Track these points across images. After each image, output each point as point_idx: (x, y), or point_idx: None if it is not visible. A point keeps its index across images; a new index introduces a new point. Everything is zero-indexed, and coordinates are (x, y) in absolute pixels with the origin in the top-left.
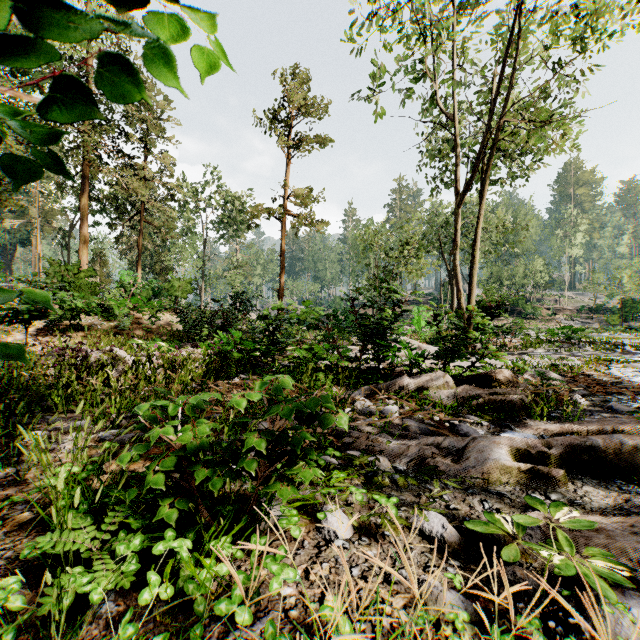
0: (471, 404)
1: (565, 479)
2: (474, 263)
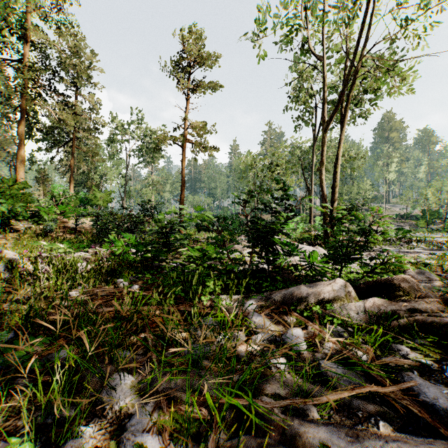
0: (390, 325)
1: None
2: (335, 178)
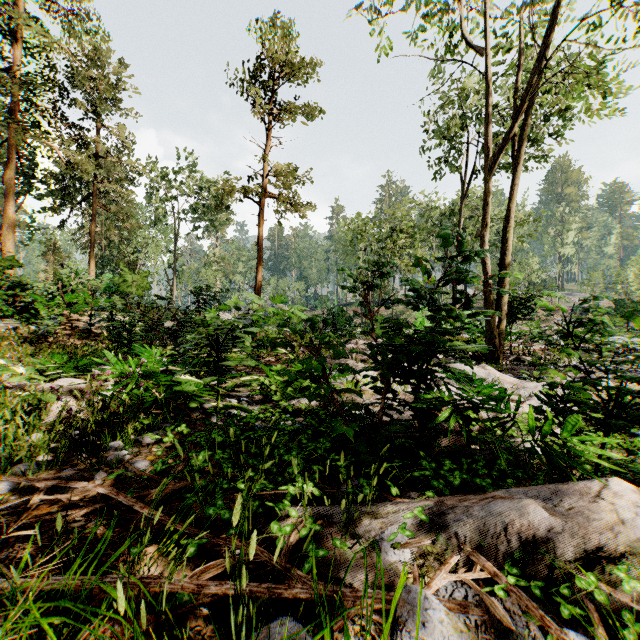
0: None
1: None
2: (506, 248)
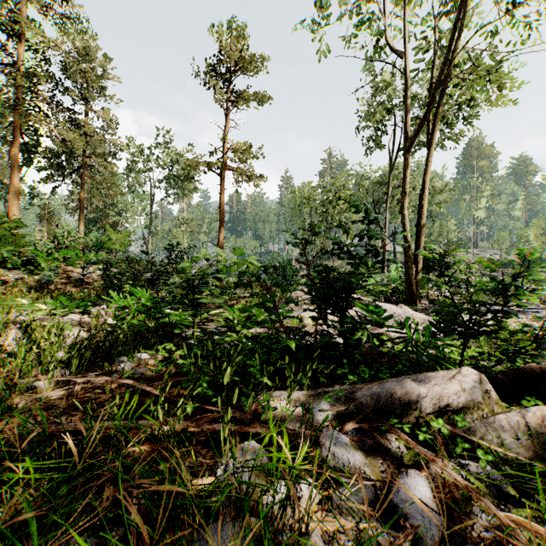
0: None
1: None
2: (422, 213)
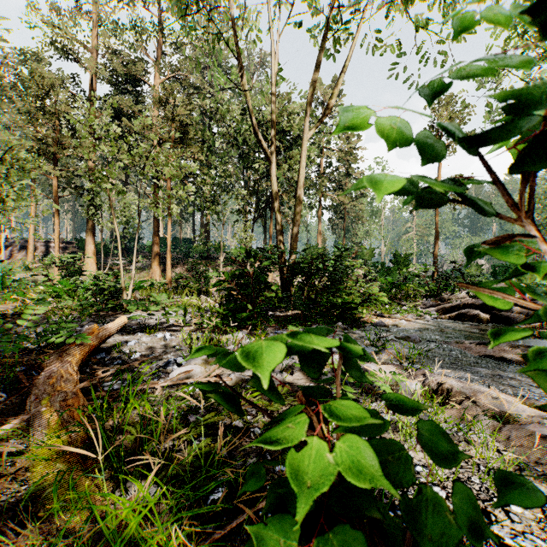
0: None
1: None
2: None
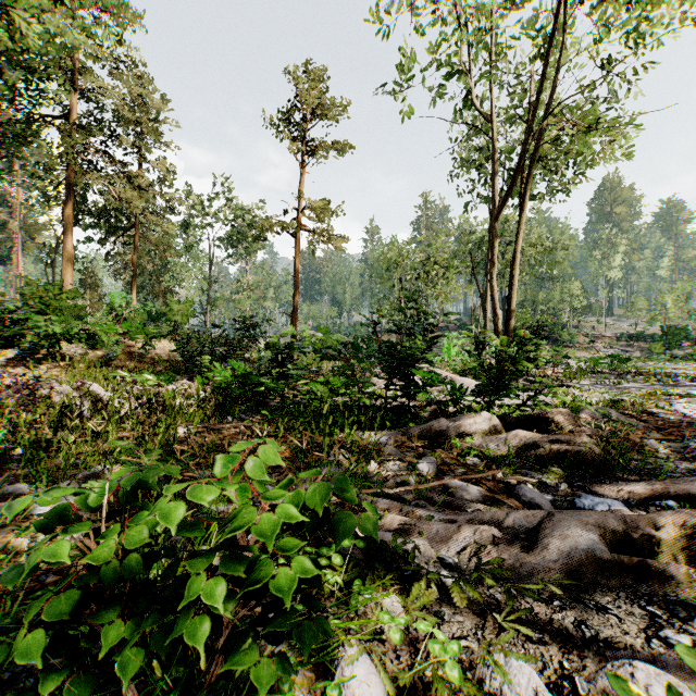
0: (528, 455)
1: (687, 578)
2: (513, 284)
